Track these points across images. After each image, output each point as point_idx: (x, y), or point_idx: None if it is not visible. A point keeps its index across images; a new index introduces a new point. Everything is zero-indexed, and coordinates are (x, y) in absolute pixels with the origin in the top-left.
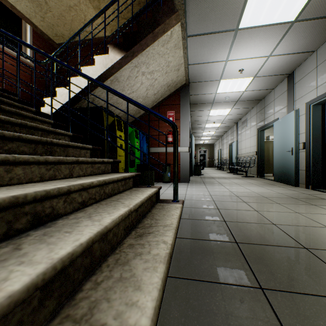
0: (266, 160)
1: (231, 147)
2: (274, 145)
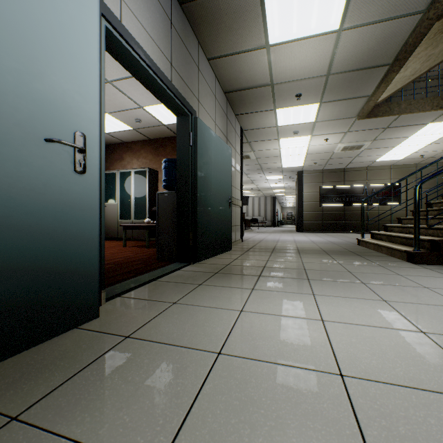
0: None
1: None
2: None
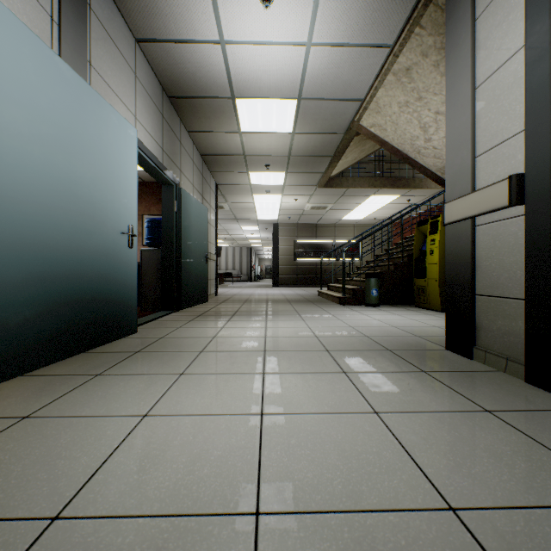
0: None
1: None
2: None
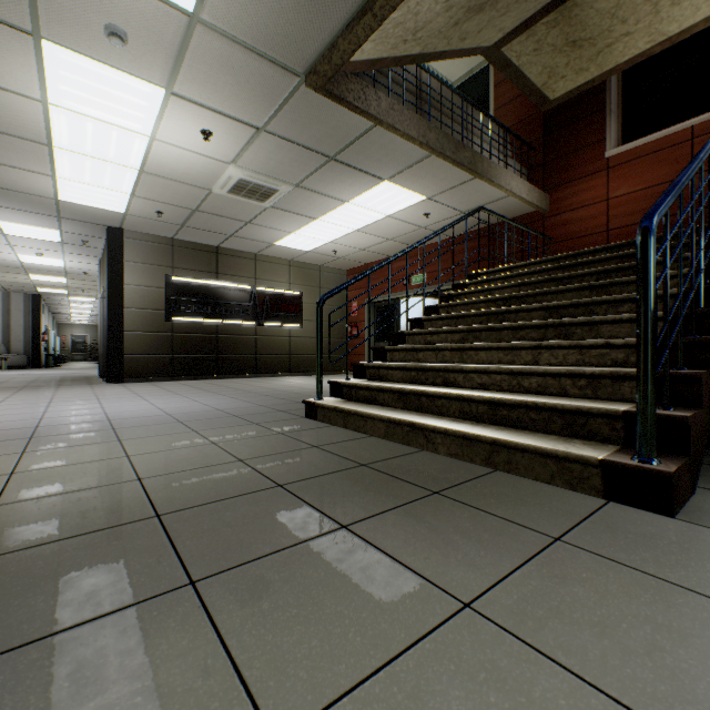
0: None
1: None
2: None
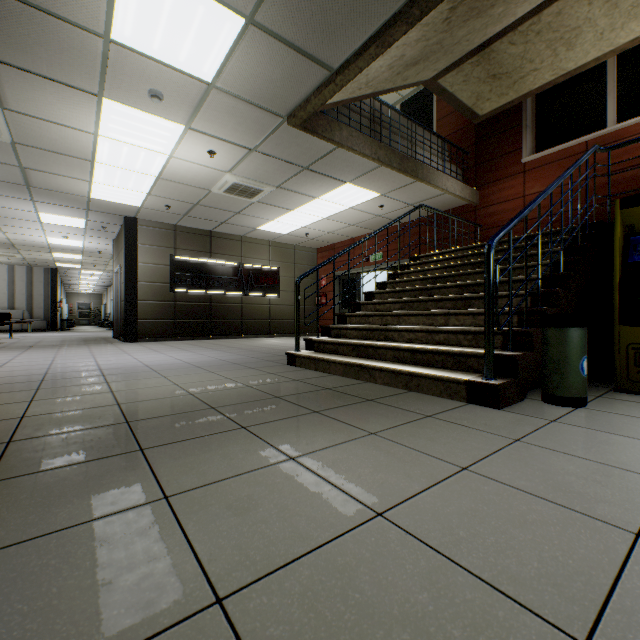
0: None
1: None
2: None
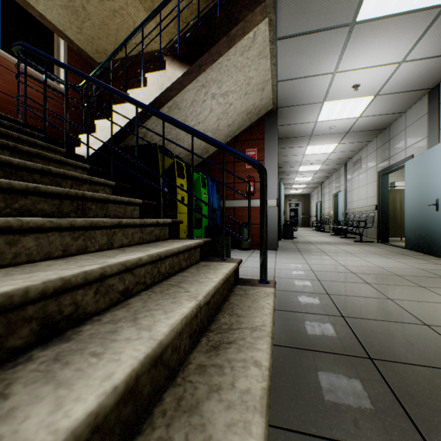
0: (390, 217)
1: (335, 199)
2: (405, 196)
